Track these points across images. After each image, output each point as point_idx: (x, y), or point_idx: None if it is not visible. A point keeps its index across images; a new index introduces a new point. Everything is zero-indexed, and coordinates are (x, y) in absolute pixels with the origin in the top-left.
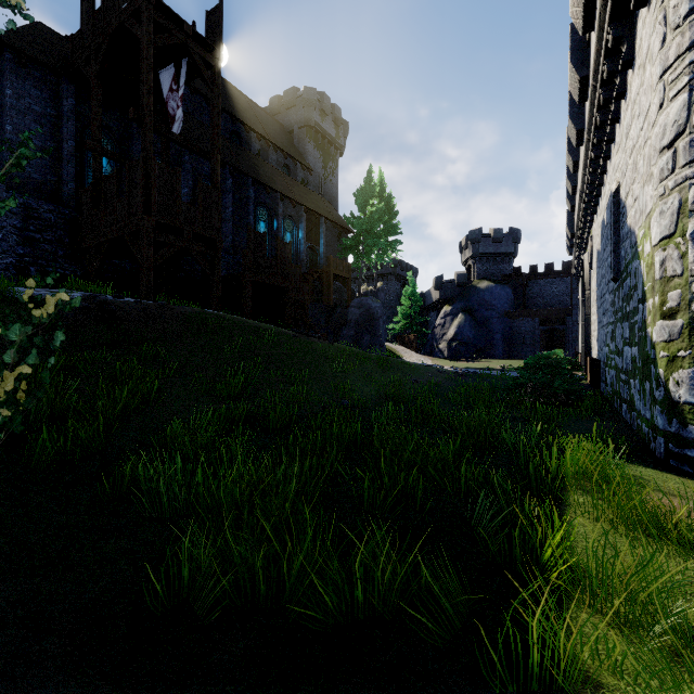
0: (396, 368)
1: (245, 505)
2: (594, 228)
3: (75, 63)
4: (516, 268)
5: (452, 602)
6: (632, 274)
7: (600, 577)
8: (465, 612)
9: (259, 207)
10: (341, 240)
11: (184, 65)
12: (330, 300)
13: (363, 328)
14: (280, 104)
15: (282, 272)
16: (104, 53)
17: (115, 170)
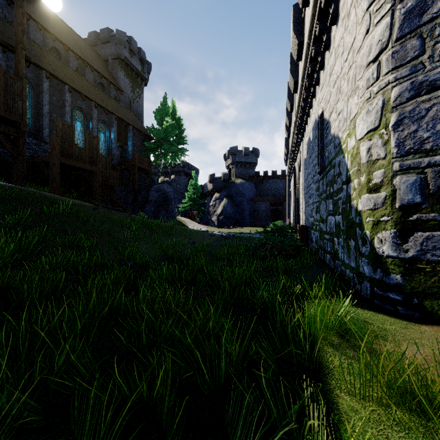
0: (180, 233)
1: None
2: (302, 145)
3: None
4: (257, 172)
5: None
6: (336, 166)
7: None
8: None
9: (76, 110)
10: (145, 143)
11: None
12: (135, 185)
13: (161, 205)
14: (97, 38)
15: (90, 159)
16: None
17: None
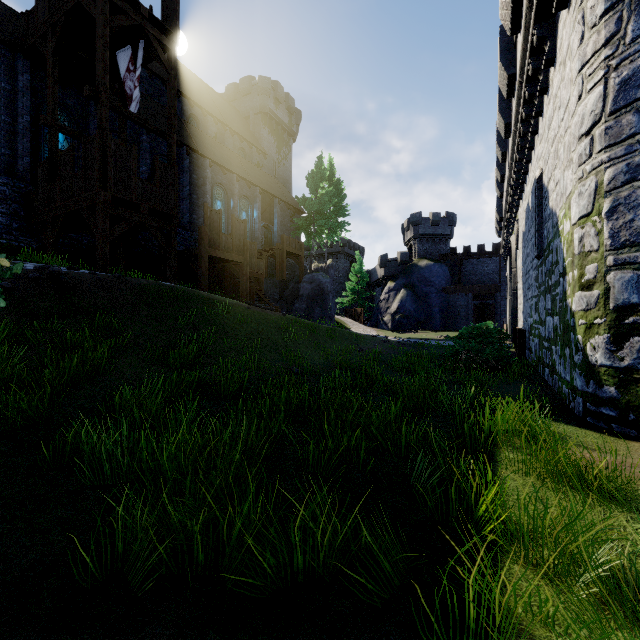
0: (344, 338)
1: (189, 470)
2: (520, 212)
3: (30, 39)
4: (452, 248)
5: (391, 560)
6: (554, 251)
7: (530, 529)
8: (404, 569)
9: (216, 187)
10: (293, 220)
11: (141, 47)
12: (283, 276)
13: (314, 301)
14: (236, 91)
15: (237, 248)
16: (60, 31)
17: (71, 145)
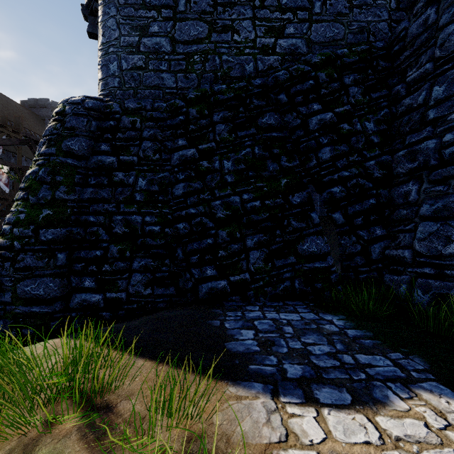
0: None
1: None
2: None
3: None
4: None
5: None
6: None
7: None
8: None
9: None
10: None
11: (5, 135)
12: None
13: None
14: (36, 103)
15: None
16: None
17: None
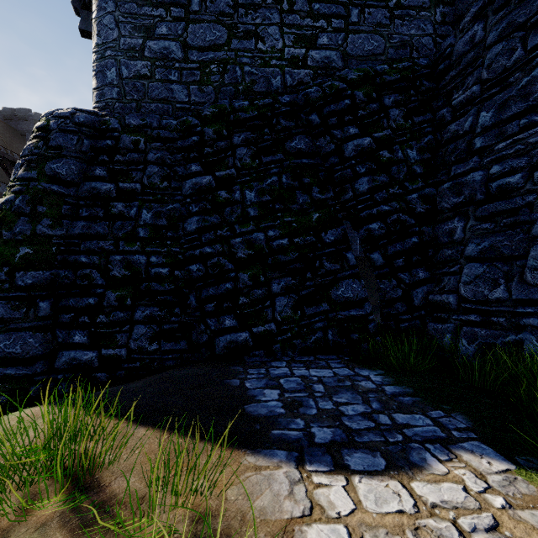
0: None
1: None
2: None
3: None
4: None
5: None
6: None
7: None
8: None
9: None
10: None
11: None
12: None
13: None
14: (13, 114)
15: None
16: None
17: None
